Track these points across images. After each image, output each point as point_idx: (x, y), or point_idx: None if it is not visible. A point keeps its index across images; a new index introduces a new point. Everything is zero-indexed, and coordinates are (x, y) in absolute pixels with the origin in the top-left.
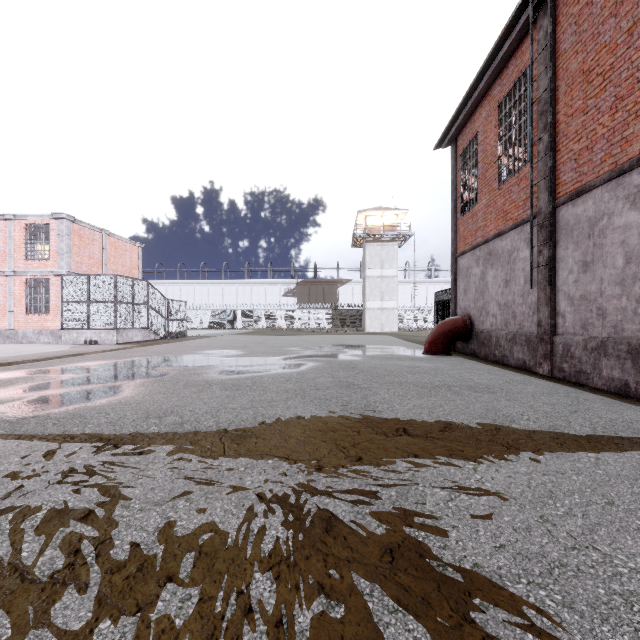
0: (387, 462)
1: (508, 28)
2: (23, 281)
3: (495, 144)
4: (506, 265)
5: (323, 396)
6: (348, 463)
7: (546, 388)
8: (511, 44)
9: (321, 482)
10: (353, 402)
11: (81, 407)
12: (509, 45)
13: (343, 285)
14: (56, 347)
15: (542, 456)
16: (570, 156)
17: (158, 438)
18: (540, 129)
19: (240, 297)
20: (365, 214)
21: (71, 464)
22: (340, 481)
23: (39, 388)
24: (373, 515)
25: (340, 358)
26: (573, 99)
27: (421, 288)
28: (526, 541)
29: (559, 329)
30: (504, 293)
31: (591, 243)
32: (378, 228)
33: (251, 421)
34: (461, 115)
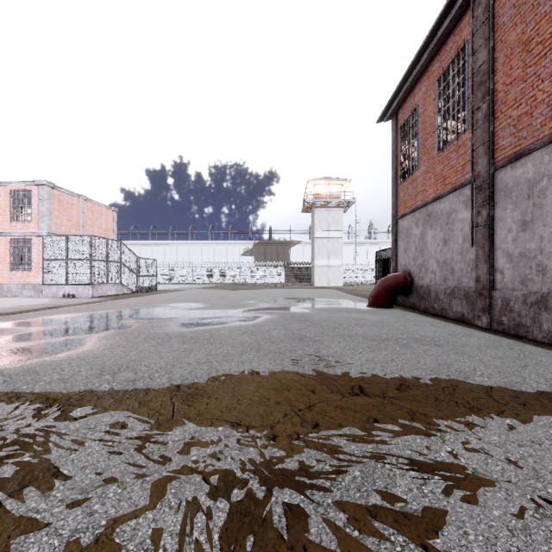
0: (346, 429)
1: (448, 6)
2: (8, 241)
3: (434, 115)
4: (445, 226)
5: (277, 349)
6: (304, 430)
7: (489, 341)
8: (450, 21)
9: (275, 457)
10: (306, 356)
11: (38, 362)
12: (449, 22)
13: (294, 245)
14: (36, 300)
15: (509, 420)
16: (509, 122)
17: (107, 398)
18: (479, 98)
19: (204, 256)
20: (314, 183)
21: (3, 433)
22: (296, 456)
23: (4, 341)
24: (337, 508)
25: (292, 311)
26: (512, 68)
27: (362, 248)
28: (530, 551)
29: (497, 284)
30: (443, 251)
31: (530, 203)
32: (325, 195)
33: (205, 378)
34: (402, 90)
